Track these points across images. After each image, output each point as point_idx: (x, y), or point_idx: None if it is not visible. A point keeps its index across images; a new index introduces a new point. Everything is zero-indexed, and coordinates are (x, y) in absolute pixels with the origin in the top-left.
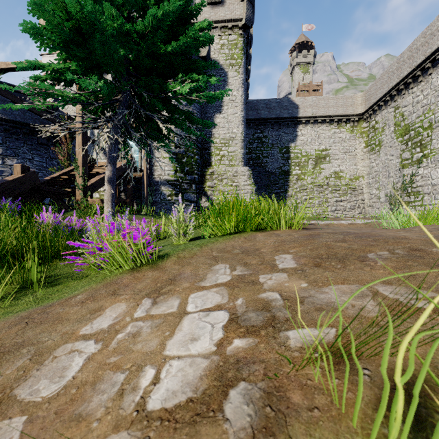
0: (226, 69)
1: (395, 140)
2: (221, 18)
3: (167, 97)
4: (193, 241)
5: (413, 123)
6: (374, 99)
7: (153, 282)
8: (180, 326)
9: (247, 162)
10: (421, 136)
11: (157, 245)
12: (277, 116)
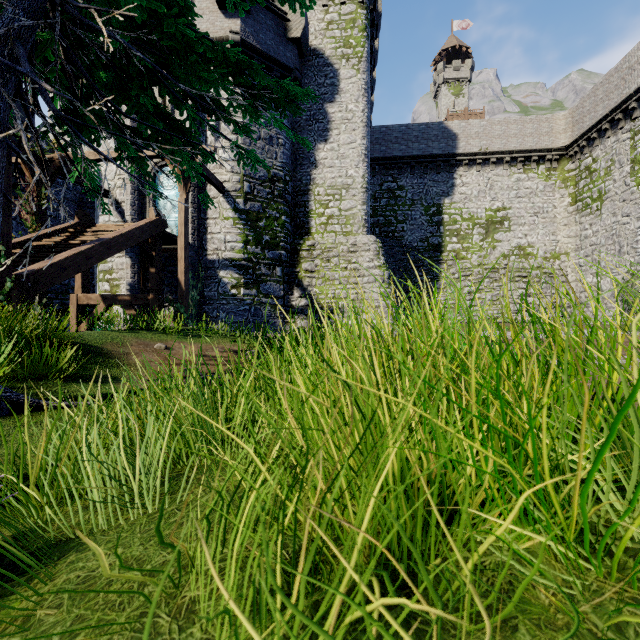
0: (335, 65)
1: (634, 189)
2: None
3: None
4: None
5: None
6: (590, 119)
7: None
8: None
9: (371, 231)
10: None
11: None
12: (421, 152)
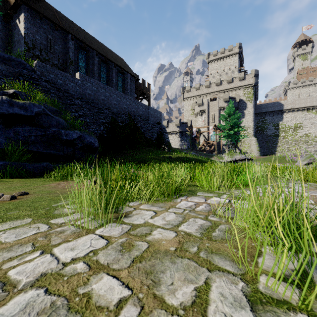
0: (246, 102)
1: None
2: (244, 84)
3: (237, 137)
4: None
5: None
6: None
7: None
8: None
9: (256, 132)
10: None
11: None
12: (272, 110)
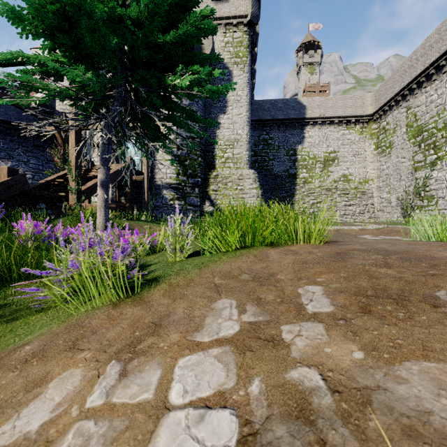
0: (230, 68)
1: (407, 142)
2: (225, 14)
3: (165, 92)
4: (192, 259)
5: (426, 124)
6: (384, 99)
7: (130, 328)
8: (152, 446)
9: (253, 165)
10: (435, 137)
11: (141, 271)
12: (283, 117)
